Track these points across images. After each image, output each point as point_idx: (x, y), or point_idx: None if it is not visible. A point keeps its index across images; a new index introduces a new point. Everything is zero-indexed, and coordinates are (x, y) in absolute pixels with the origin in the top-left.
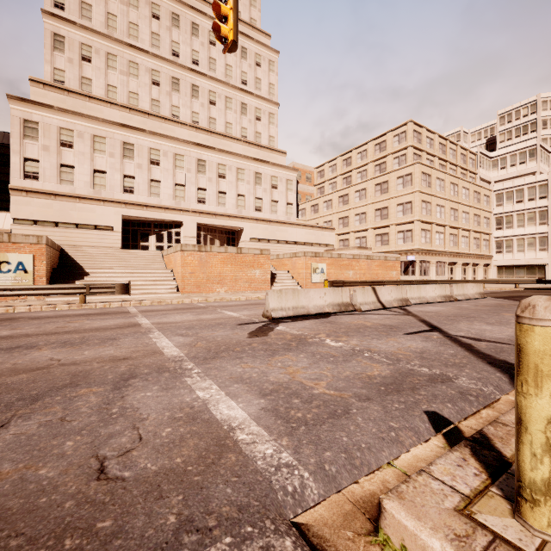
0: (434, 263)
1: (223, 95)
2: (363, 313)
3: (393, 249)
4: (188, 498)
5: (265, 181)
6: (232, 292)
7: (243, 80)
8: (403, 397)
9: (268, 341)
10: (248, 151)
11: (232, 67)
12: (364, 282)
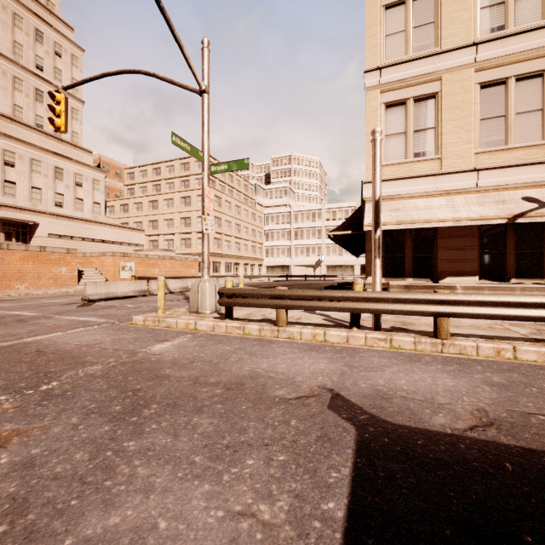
0: (224, 263)
1: (10, 74)
2: (155, 296)
3: (194, 251)
4: (84, 325)
5: (68, 177)
6: (35, 288)
7: (38, 65)
8: (151, 312)
9: (92, 307)
10: (45, 142)
11: (22, 46)
12: (167, 278)
